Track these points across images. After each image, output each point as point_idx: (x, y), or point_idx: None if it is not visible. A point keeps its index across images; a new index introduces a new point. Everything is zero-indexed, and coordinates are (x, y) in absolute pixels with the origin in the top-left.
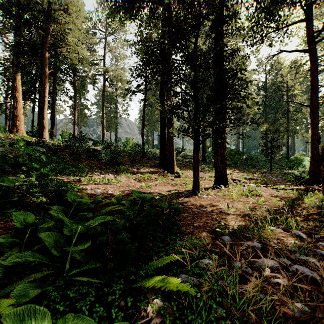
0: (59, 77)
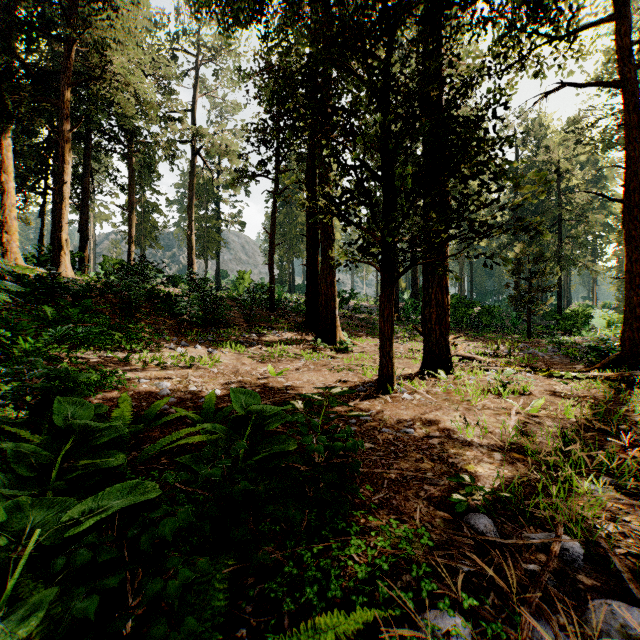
0: (99, 144)
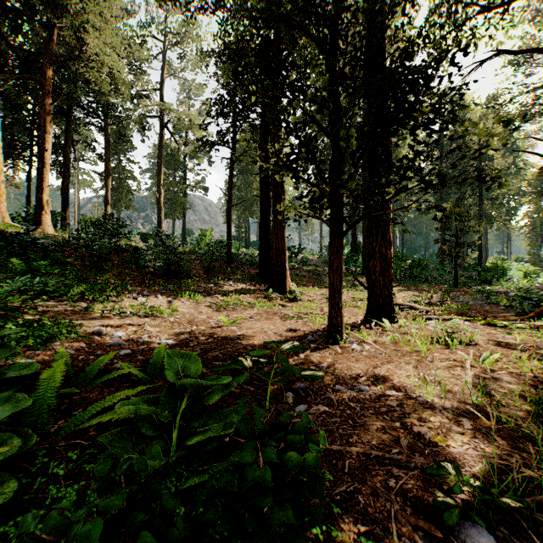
0: (79, 118)
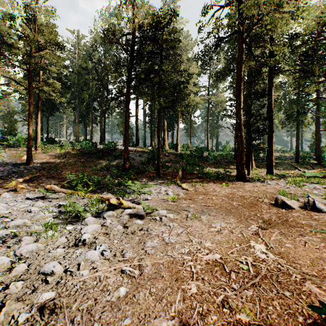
0: None
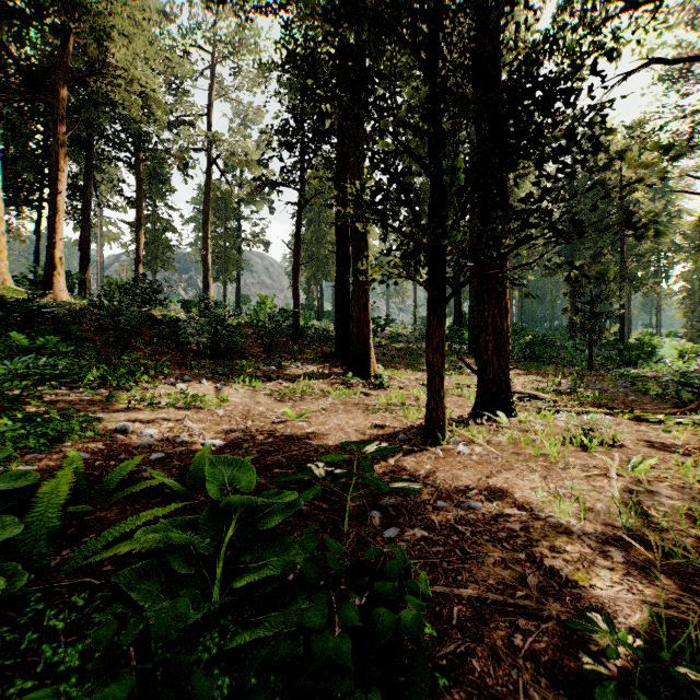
0: (102, 151)
